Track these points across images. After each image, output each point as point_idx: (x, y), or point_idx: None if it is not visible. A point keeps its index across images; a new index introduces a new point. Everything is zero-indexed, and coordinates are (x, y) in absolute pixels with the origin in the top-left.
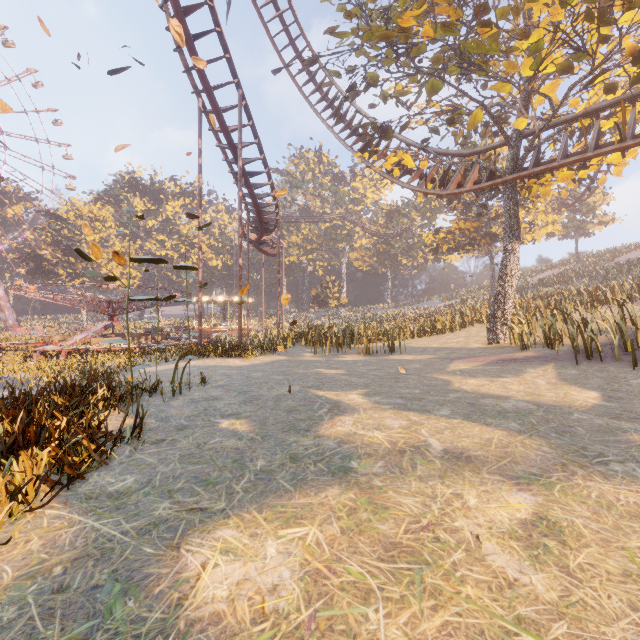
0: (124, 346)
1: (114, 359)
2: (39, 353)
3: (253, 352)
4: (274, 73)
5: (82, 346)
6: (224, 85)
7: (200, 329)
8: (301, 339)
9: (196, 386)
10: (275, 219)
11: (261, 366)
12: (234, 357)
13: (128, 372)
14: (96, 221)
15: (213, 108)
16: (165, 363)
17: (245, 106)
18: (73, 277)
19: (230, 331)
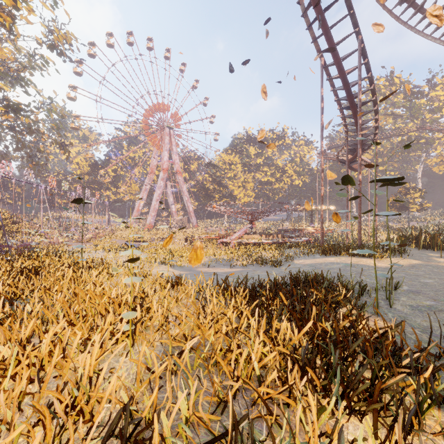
0: (264, 241)
1: (266, 250)
2: (220, 243)
3: (385, 254)
4: (400, 4)
5: (242, 240)
6: (346, 38)
7: (322, 232)
8: (408, 242)
9: (384, 288)
10: (373, 139)
11: (409, 270)
12: (364, 257)
13: (287, 262)
14: (232, 165)
15: (335, 60)
16: (308, 257)
17: (362, 48)
18: (221, 198)
19: (317, 231)
